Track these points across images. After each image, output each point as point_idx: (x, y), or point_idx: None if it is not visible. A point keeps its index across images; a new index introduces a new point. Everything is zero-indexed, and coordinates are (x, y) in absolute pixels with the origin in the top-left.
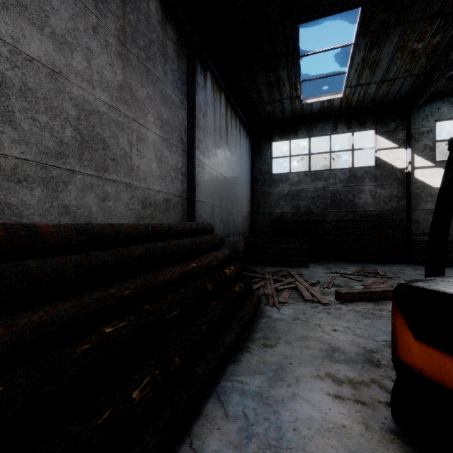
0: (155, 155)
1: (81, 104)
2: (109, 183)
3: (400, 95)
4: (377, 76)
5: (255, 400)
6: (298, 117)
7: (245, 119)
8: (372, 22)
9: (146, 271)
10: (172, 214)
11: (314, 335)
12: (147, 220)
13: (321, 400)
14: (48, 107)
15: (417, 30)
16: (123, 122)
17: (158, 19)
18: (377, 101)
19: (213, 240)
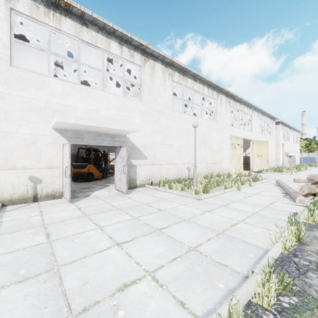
0: None
1: None
2: None
3: None
4: None
5: None
6: None
7: None
8: None
9: None
10: None
11: None
12: None
13: None
14: None
15: None
16: None
17: None
18: None
19: None
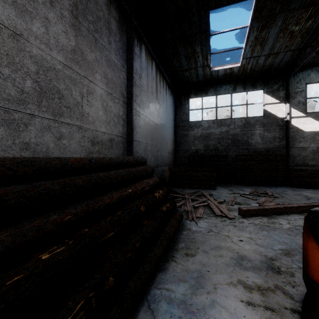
0: (101, 105)
1: (39, 61)
2: (64, 125)
3: (281, 65)
4: (265, 50)
5: (181, 309)
6: (208, 80)
7: (170, 82)
8: (263, 9)
9: (88, 197)
10: (115, 150)
11: (225, 245)
12: (95, 154)
13: (236, 307)
14: (10, 62)
15: (296, 16)
16: (76, 78)
17: (104, 1)
18: (265, 69)
19: (146, 170)
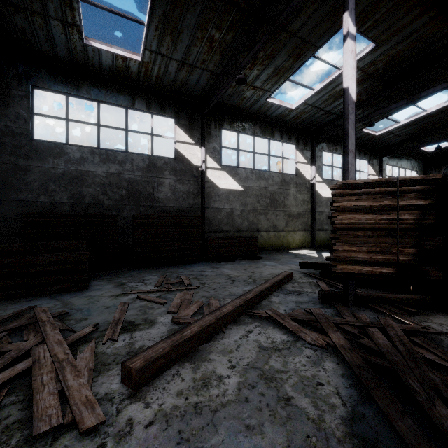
0: None
1: None
2: None
3: (197, 89)
4: (179, 51)
5: None
6: (80, 65)
7: None
8: None
9: None
10: None
11: None
12: None
13: None
14: None
15: (218, 11)
16: None
17: None
18: (177, 87)
19: None
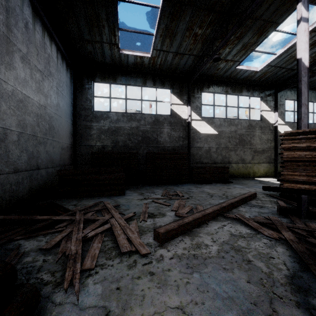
0: None
1: None
2: None
3: (185, 68)
4: (174, 47)
5: None
6: (117, 65)
7: (64, 50)
8: None
9: None
10: None
11: None
12: None
13: None
14: None
15: (200, 17)
16: None
17: None
18: (172, 69)
19: None
